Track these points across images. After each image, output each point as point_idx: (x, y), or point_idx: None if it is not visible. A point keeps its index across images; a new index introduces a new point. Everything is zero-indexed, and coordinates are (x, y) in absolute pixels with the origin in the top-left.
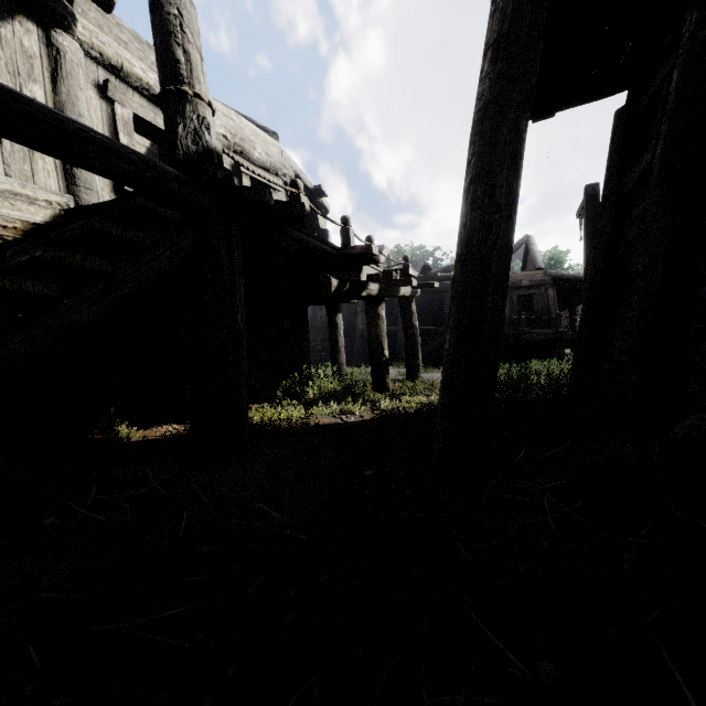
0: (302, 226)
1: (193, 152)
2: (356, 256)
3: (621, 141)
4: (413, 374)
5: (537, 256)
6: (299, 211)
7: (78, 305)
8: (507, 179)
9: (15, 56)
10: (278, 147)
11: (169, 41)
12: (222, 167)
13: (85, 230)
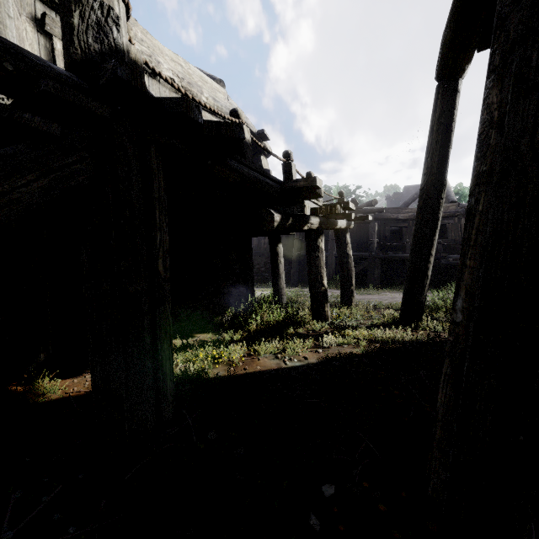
0: (243, 158)
1: (95, 52)
2: (299, 190)
3: None
4: (347, 299)
5: (450, 191)
6: (236, 133)
7: None
8: None
9: None
10: (225, 94)
11: None
12: (124, 62)
13: None
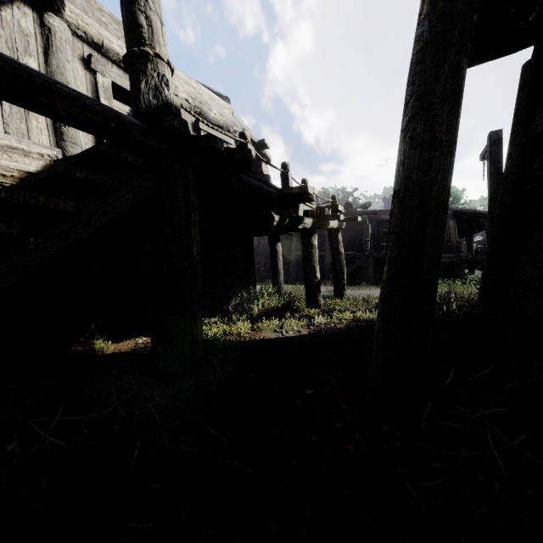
0: (249, 171)
1: (154, 106)
2: (294, 195)
3: (529, 90)
4: (339, 292)
5: None
6: (246, 156)
7: (44, 242)
8: (448, 115)
9: (14, 35)
10: (230, 109)
11: (133, 9)
12: (178, 116)
13: (51, 173)
